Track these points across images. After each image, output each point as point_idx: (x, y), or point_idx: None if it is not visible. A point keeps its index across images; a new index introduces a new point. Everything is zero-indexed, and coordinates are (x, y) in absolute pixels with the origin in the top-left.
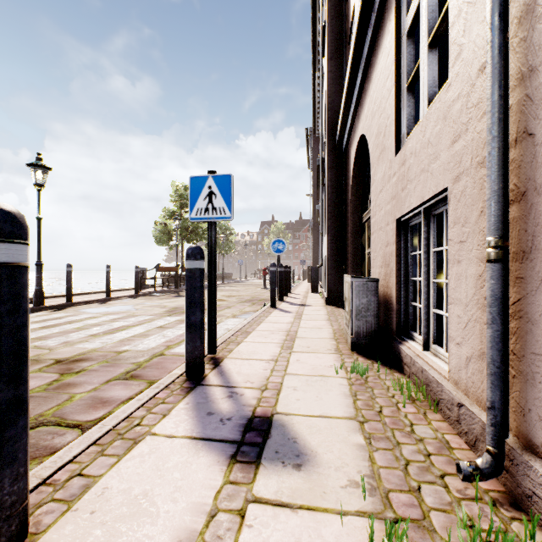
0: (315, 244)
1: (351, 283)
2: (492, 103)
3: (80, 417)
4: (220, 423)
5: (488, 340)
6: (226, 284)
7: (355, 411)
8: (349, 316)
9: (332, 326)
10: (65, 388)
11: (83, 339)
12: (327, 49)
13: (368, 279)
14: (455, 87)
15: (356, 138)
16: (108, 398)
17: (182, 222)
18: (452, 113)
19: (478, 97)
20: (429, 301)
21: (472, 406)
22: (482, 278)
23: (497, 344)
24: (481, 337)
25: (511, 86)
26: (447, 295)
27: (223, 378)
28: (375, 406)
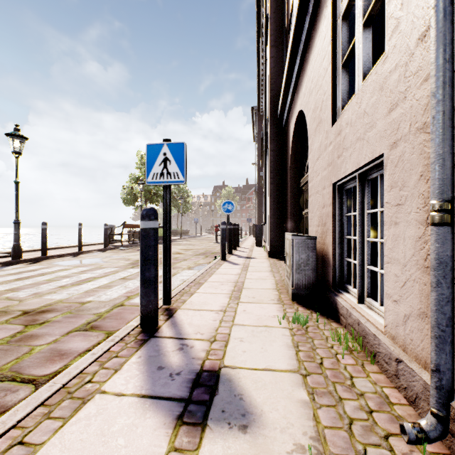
0: (259, 205)
1: (292, 240)
2: (437, 67)
3: (36, 372)
4: (169, 378)
5: (432, 303)
6: (184, 238)
7: (297, 363)
8: (290, 269)
9: (274, 277)
10: (27, 340)
11: (52, 290)
12: (269, 38)
13: (307, 236)
14: (392, 59)
15: (295, 113)
16: (66, 350)
17: (146, 186)
18: (389, 84)
19: (418, 65)
20: (364, 258)
21: (412, 363)
22: (422, 240)
23: (442, 307)
24: (421, 297)
25: (454, 51)
26: (381, 254)
27: (175, 329)
28: (316, 358)
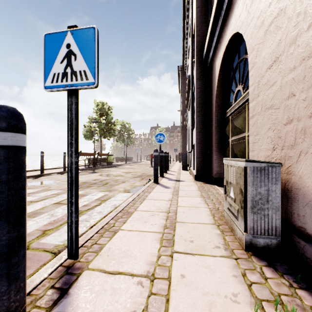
0: (183, 139)
1: (245, 168)
2: None
3: None
4: None
5: None
6: (128, 163)
7: None
8: (239, 206)
9: (207, 204)
10: None
11: None
12: None
13: (268, 163)
14: None
15: (224, 45)
16: None
17: (100, 125)
18: None
19: None
20: None
21: None
22: None
23: None
24: None
25: None
26: None
27: None
28: None
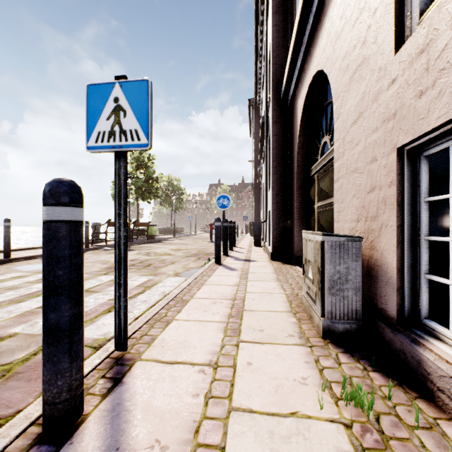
0: (256, 202)
1: (322, 243)
2: None
3: None
4: None
5: None
6: (177, 237)
7: None
8: (317, 287)
9: (284, 290)
10: None
11: None
12: (272, 3)
13: (347, 237)
14: None
15: (307, 82)
16: None
17: (137, 181)
18: None
19: None
20: None
21: None
22: None
23: None
24: None
25: None
26: None
27: (111, 429)
28: None
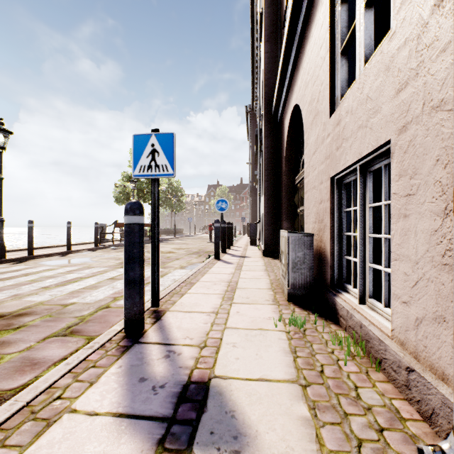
0: (253, 204)
1: (288, 237)
2: None
3: (2, 385)
4: (152, 392)
5: None
6: (177, 238)
7: (296, 371)
8: (285, 268)
9: (269, 276)
10: None
11: (34, 291)
12: (264, 33)
13: (304, 233)
14: (400, 33)
15: (290, 109)
16: (40, 359)
17: (139, 184)
18: (397, 62)
19: (433, 35)
20: (365, 255)
21: (426, 374)
22: (438, 233)
23: None
24: (437, 298)
25: None
26: (385, 250)
27: (162, 334)
28: (316, 365)
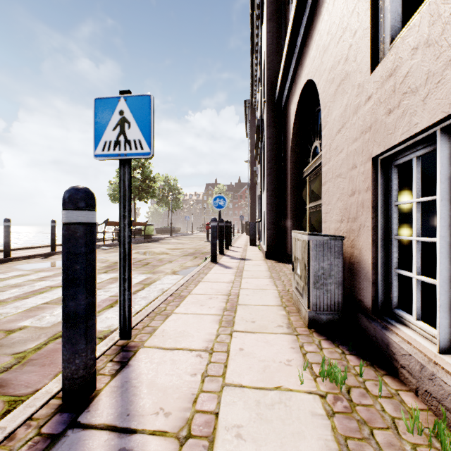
0: (252, 202)
1: (308, 241)
2: None
3: None
4: None
5: None
6: (174, 237)
7: None
8: (304, 282)
9: (276, 286)
10: None
11: None
12: (266, 10)
13: (330, 236)
14: None
15: (299, 89)
16: None
17: (134, 181)
18: None
19: None
20: None
21: None
22: None
23: None
24: None
25: None
26: None
27: (121, 401)
28: None
